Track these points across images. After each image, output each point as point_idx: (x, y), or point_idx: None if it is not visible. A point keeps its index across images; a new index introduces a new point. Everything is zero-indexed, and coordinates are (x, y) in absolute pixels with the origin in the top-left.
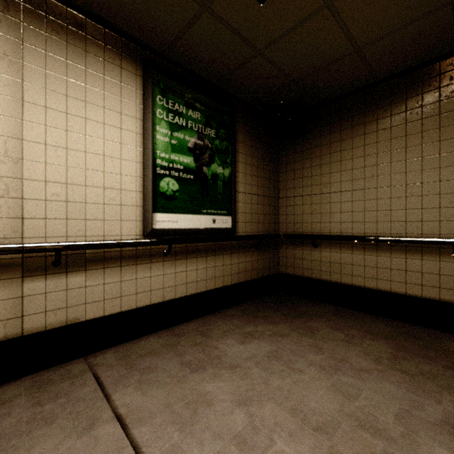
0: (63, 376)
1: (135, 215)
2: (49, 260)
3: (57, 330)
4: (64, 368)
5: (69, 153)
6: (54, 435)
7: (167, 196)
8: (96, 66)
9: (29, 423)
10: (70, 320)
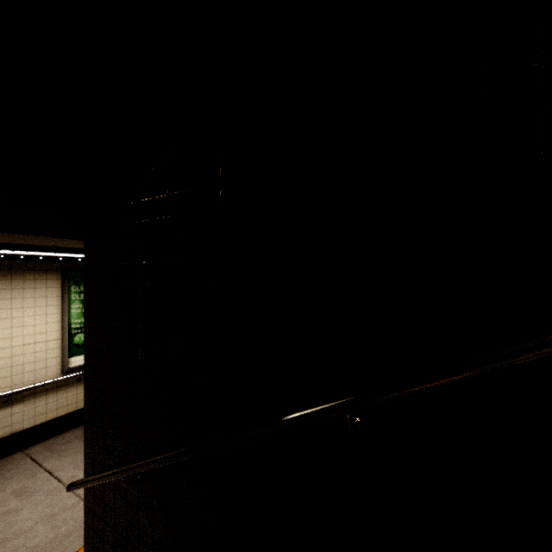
0: (11, 461)
1: (56, 362)
2: (1, 401)
3: (6, 438)
4: (10, 458)
5: (13, 339)
6: (16, 481)
7: (79, 345)
8: (30, 284)
9: (0, 480)
10: (14, 431)
